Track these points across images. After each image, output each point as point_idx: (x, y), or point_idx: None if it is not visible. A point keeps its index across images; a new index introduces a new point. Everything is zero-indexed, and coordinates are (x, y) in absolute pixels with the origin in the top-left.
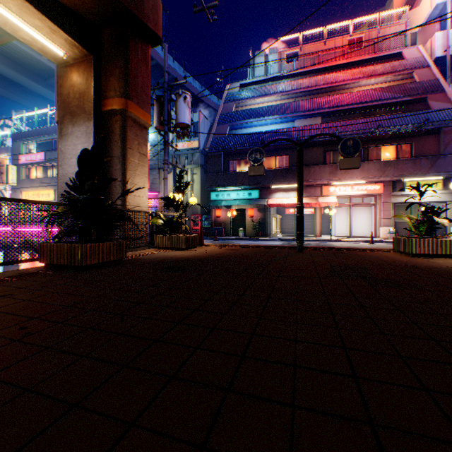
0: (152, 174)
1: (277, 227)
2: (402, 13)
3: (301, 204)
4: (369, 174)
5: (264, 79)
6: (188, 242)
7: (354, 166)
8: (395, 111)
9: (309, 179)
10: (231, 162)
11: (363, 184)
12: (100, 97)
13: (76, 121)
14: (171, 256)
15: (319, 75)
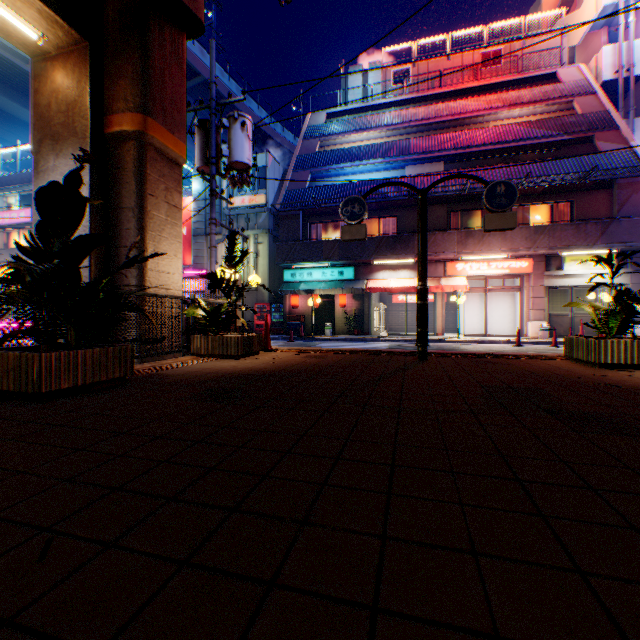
0: (197, 242)
1: (380, 322)
2: (554, 19)
3: (425, 285)
4: (514, 244)
5: (362, 107)
6: (245, 346)
7: (508, 225)
8: (549, 155)
9: (428, 252)
10: (313, 226)
11: (504, 260)
12: (102, 111)
13: (62, 148)
14: (215, 370)
15: (441, 103)
